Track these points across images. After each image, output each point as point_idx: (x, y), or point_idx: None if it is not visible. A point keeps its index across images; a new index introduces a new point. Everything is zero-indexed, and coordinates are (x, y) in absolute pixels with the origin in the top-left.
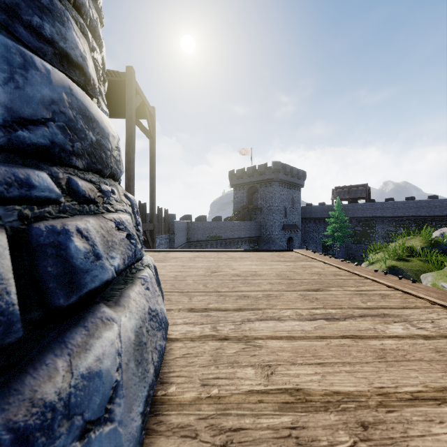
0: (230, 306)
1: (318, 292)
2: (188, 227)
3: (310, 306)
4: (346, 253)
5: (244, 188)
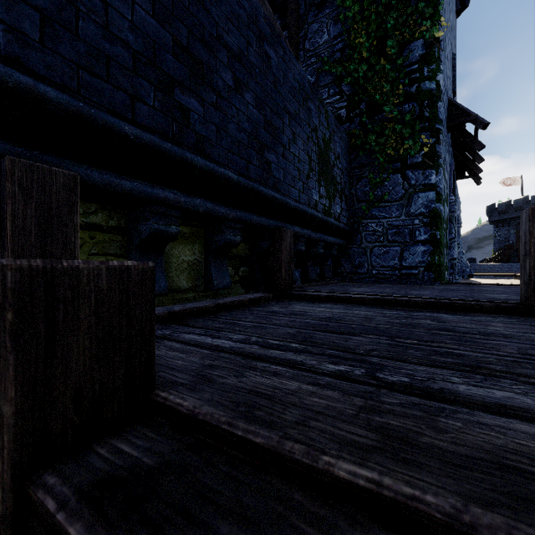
0: None
1: None
2: None
3: None
4: None
5: (509, 225)
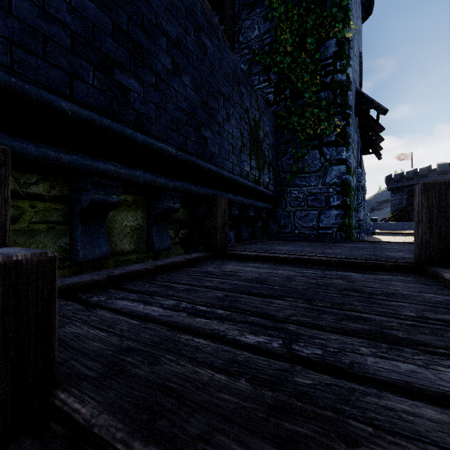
0: None
1: None
2: None
3: None
4: None
5: (402, 191)
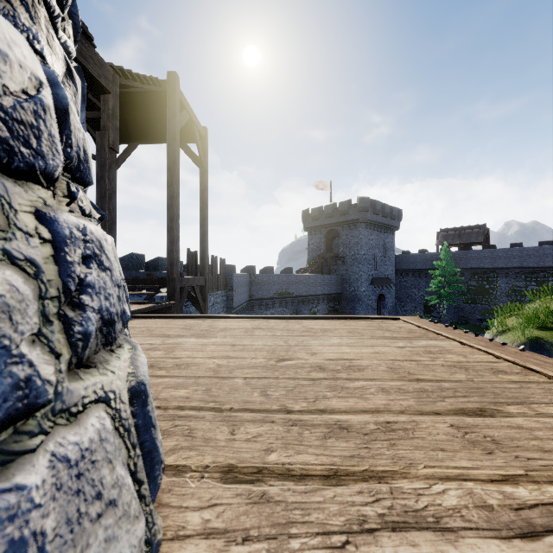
0: (313, 458)
1: (486, 418)
2: (250, 281)
3: (490, 465)
4: (455, 316)
5: (321, 232)
